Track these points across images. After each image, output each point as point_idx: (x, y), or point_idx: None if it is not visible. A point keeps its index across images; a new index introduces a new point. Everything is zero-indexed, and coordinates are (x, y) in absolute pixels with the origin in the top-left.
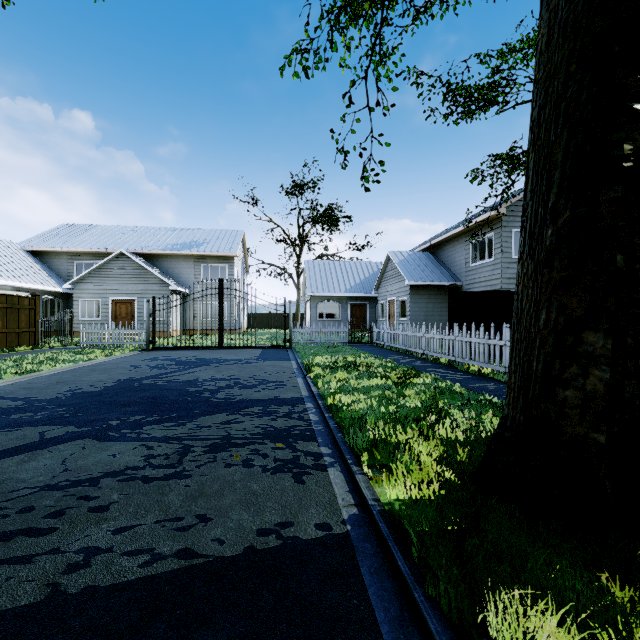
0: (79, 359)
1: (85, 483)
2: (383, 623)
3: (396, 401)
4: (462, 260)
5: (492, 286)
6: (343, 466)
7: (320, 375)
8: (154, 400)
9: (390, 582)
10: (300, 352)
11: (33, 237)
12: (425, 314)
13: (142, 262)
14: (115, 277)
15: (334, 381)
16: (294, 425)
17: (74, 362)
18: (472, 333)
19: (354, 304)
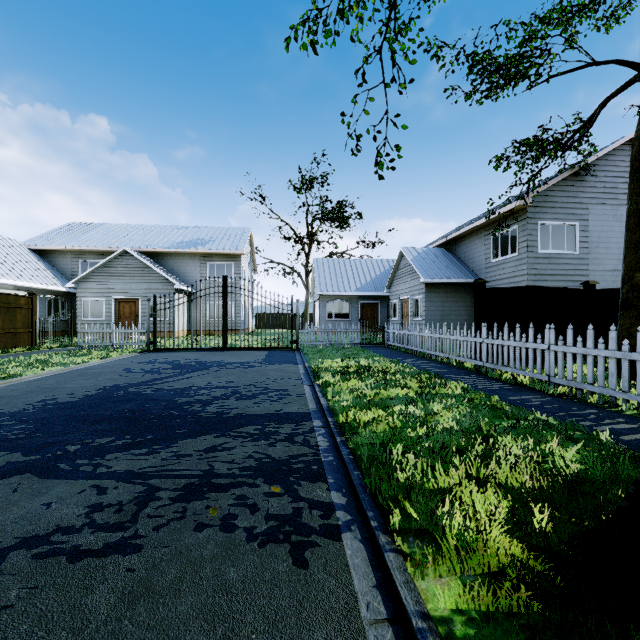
0: (71, 362)
1: None
2: None
3: (424, 420)
4: (481, 256)
5: (516, 283)
6: (364, 530)
7: (330, 383)
8: (133, 415)
9: None
10: (308, 354)
11: (38, 236)
12: (441, 314)
13: (146, 260)
14: (119, 276)
15: (346, 391)
16: (297, 454)
17: (64, 365)
18: (505, 335)
19: (365, 303)
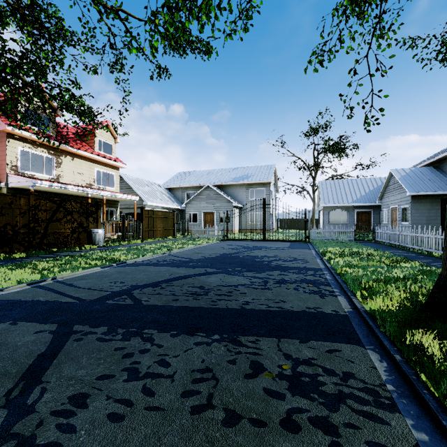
0: (196, 243)
1: (233, 286)
2: (360, 334)
3: (385, 274)
4: None
5: None
6: (346, 296)
7: (332, 258)
8: (241, 263)
9: (365, 328)
10: (316, 245)
11: (167, 181)
12: (427, 218)
13: (218, 190)
14: (205, 200)
15: (341, 261)
16: (317, 279)
17: (195, 244)
18: None
19: (359, 211)
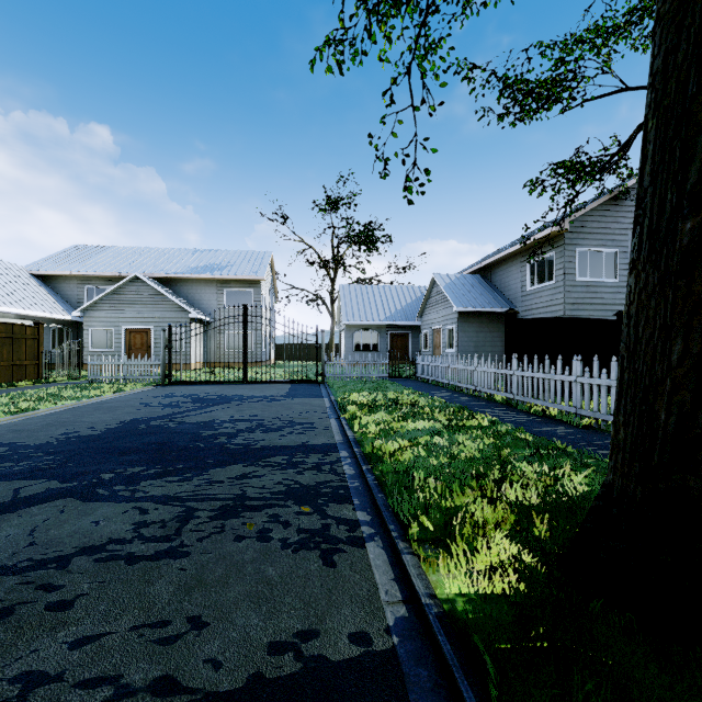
0: (84, 396)
1: (51, 564)
2: None
3: (448, 450)
4: (517, 283)
5: (553, 313)
6: (386, 540)
7: (356, 416)
8: (160, 446)
9: None
10: (334, 388)
11: (40, 260)
12: (475, 344)
13: (159, 287)
14: (129, 303)
15: (373, 423)
16: (324, 480)
17: (77, 399)
18: (535, 367)
19: (395, 333)
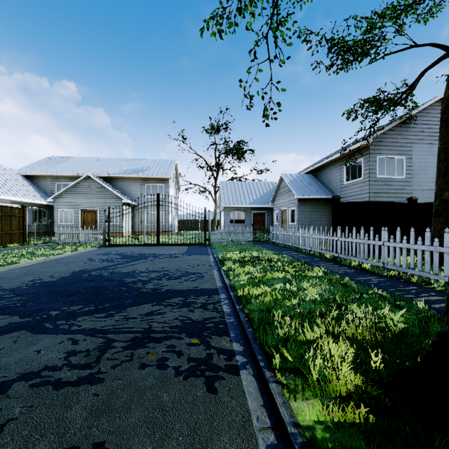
0: (51, 253)
1: None
2: None
3: (297, 294)
4: (337, 179)
5: (361, 199)
6: (255, 368)
7: (231, 268)
8: (95, 290)
9: None
10: (216, 248)
11: (27, 165)
12: (309, 220)
13: (103, 183)
14: (83, 193)
15: (243, 274)
16: (209, 317)
17: (46, 256)
18: (353, 235)
19: (256, 213)
